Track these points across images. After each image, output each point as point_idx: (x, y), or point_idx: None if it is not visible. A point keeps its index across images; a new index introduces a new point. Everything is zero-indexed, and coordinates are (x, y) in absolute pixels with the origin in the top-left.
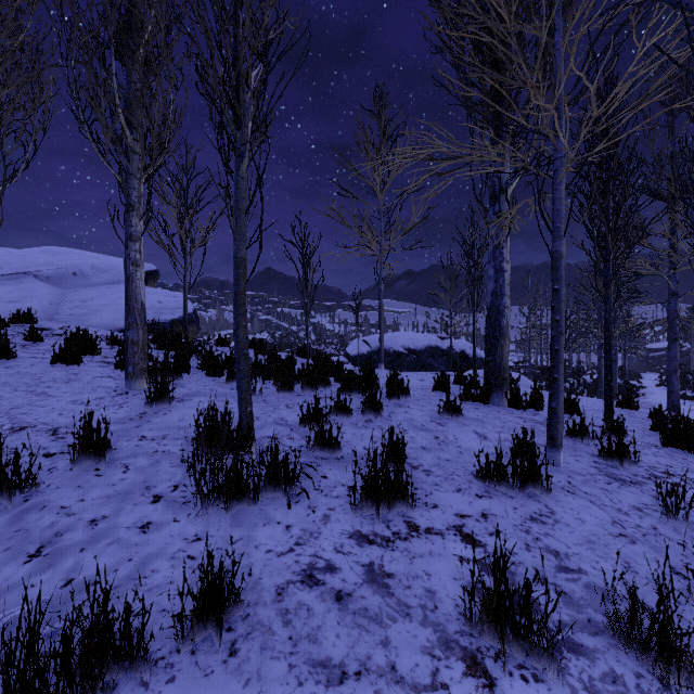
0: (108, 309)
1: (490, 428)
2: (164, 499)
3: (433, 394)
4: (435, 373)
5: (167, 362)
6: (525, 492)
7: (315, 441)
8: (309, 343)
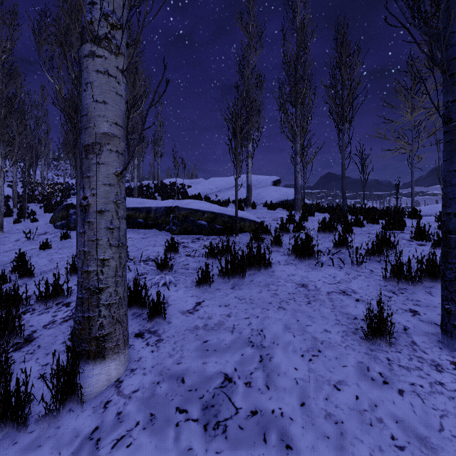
0: (268, 196)
1: None
2: None
3: None
4: None
5: (306, 207)
6: None
7: (369, 220)
8: None
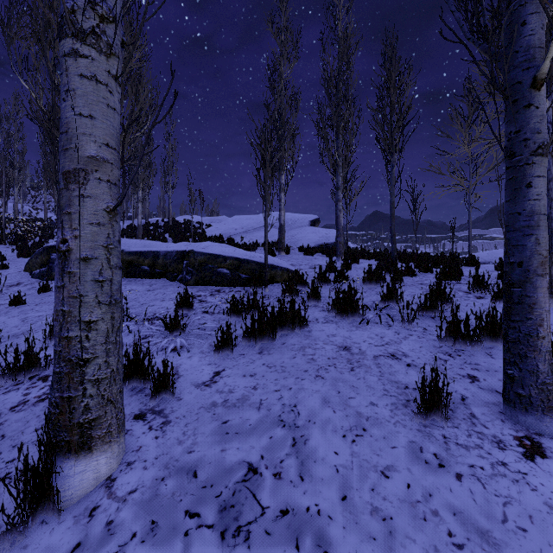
0: (304, 239)
1: None
2: None
3: None
4: None
5: (350, 252)
6: None
7: (421, 268)
8: None
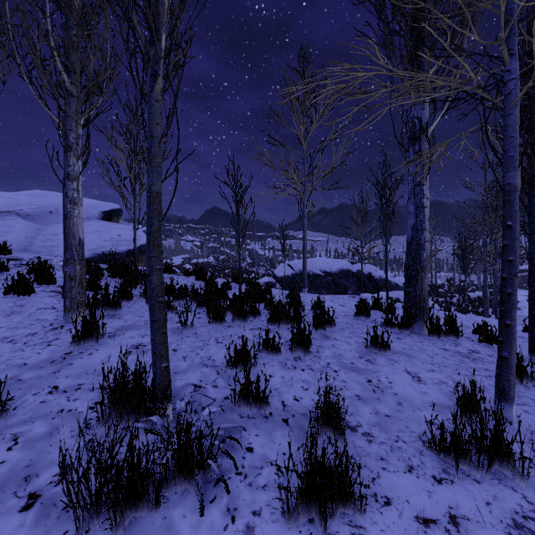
0: None
1: (420, 365)
2: (40, 501)
3: (355, 321)
4: (352, 297)
5: (107, 294)
6: (491, 472)
7: (240, 395)
8: (245, 265)
